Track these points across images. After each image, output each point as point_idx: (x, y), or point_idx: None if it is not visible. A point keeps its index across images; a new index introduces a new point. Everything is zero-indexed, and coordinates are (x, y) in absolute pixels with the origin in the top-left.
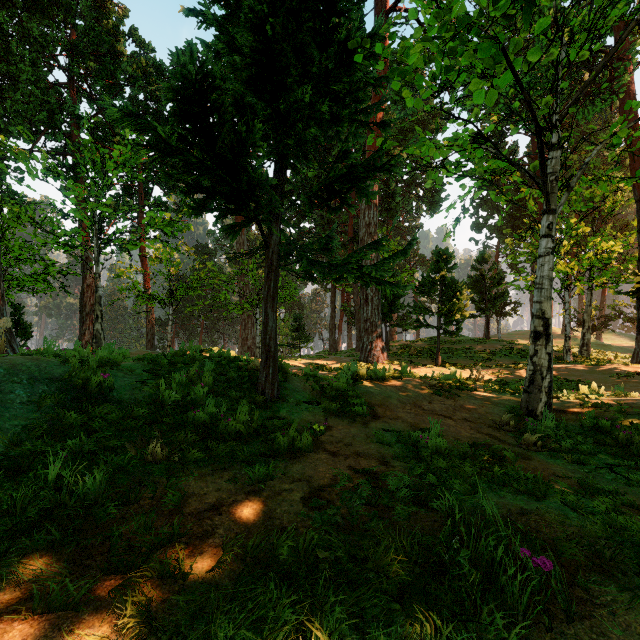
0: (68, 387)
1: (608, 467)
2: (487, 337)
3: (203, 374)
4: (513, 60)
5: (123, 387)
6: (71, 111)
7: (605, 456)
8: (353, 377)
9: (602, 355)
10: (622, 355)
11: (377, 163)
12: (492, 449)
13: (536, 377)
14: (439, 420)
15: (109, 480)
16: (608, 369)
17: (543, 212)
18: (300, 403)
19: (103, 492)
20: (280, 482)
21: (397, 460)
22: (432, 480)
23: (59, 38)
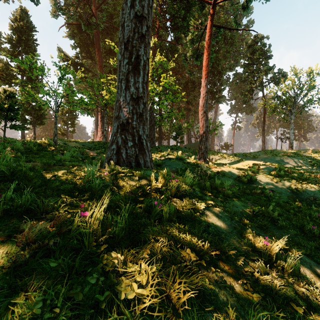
0: None
1: None
2: None
3: None
4: None
5: None
6: None
7: None
8: None
9: None
10: None
11: None
12: None
13: None
14: None
15: None
16: None
17: None
18: None
19: None
20: None
21: None
22: None
23: None
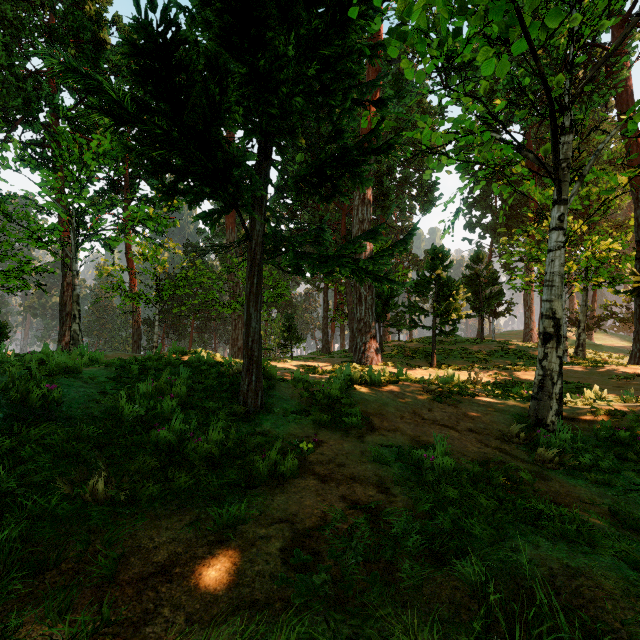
0: (3, 402)
1: (638, 489)
2: (482, 337)
3: (174, 383)
4: (528, 24)
5: (76, 399)
6: (49, 100)
7: (631, 474)
8: (346, 382)
9: (596, 355)
10: (616, 355)
11: (373, 146)
12: (505, 468)
13: (546, 383)
14: (442, 431)
15: (24, 534)
16: (607, 370)
17: (553, 202)
18: (287, 413)
19: (6, 557)
20: (255, 525)
21: (398, 485)
22: (445, 521)
23: (36, 23)
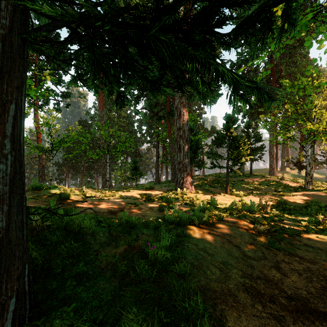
0: None
1: None
2: (251, 173)
3: None
4: None
5: None
6: None
7: None
8: (175, 222)
9: (315, 183)
10: (326, 183)
11: None
12: None
13: None
14: None
15: None
16: None
17: None
18: None
19: None
20: None
21: None
22: None
23: None
